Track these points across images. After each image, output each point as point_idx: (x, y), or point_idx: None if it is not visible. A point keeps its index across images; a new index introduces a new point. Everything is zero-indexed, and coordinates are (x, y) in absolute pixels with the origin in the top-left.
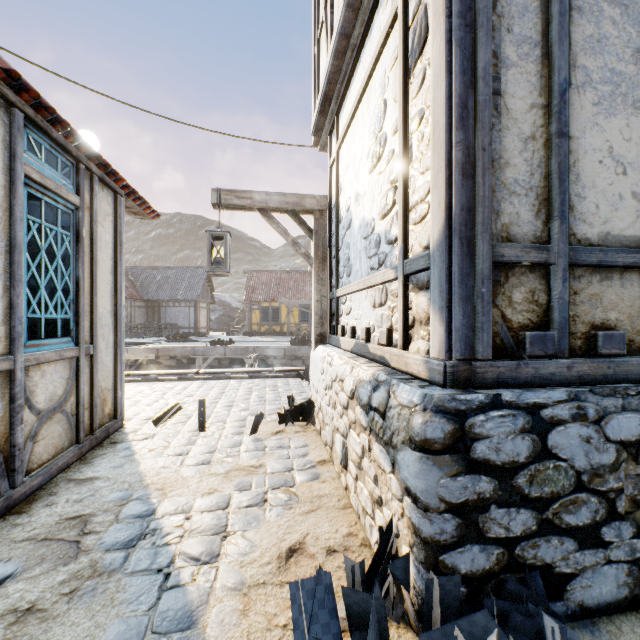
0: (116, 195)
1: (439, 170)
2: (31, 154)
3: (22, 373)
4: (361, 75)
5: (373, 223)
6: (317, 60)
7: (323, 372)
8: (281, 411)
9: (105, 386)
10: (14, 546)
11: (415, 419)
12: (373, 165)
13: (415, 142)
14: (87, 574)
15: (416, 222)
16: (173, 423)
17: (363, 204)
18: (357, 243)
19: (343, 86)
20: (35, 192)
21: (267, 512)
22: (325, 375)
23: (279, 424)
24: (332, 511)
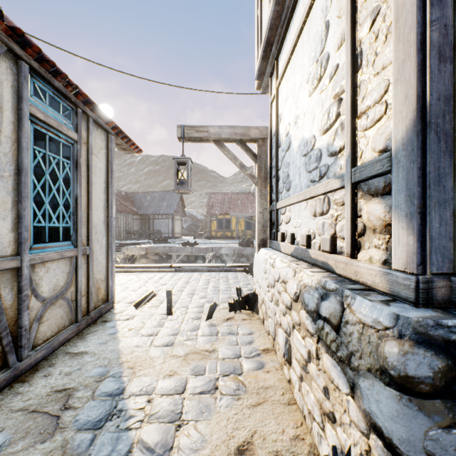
0: (108, 134)
1: (406, 58)
2: (37, 98)
3: (28, 270)
4: (300, 12)
5: (313, 140)
6: (260, 16)
7: (266, 272)
8: (231, 300)
9: (99, 278)
10: (10, 415)
11: (388, 347)
12: (313, 87)
13: (366, 45)
14: (57, 455)
15: (367, 127)
16: (149, 307)
17: (302, 125)
18: (296, 161)
19: (283, 29)
20: (40, 128)
21: (217, 401)
22: (268, 274)
23: (229, 311)
24: (277, 406)
